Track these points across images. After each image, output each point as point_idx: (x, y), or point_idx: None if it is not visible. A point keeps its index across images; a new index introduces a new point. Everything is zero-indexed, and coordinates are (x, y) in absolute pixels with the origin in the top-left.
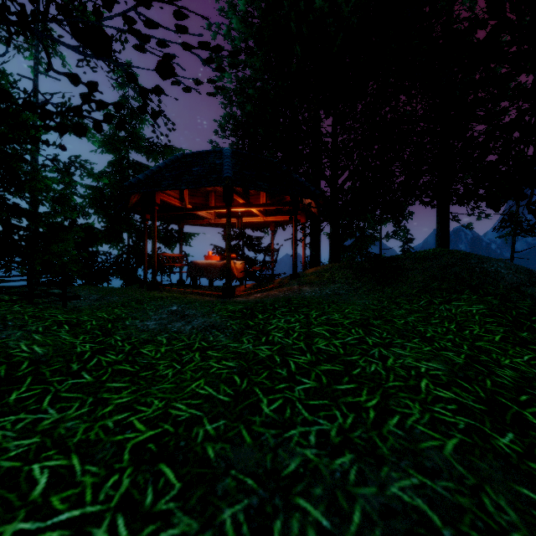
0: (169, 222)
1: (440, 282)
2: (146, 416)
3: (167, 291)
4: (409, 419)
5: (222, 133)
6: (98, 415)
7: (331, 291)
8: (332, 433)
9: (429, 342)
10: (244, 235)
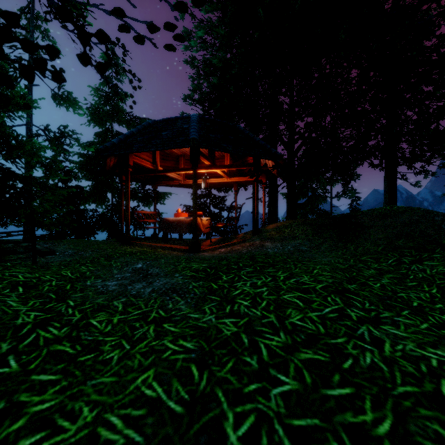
0: (145, 183)
1: (405, 240)
2: (63, 442)
3: (139, 246)
4: None
5: (191, 104)
6: None
7: (293, 248)
8: None
9: (421, 316)
10: (211, 195)
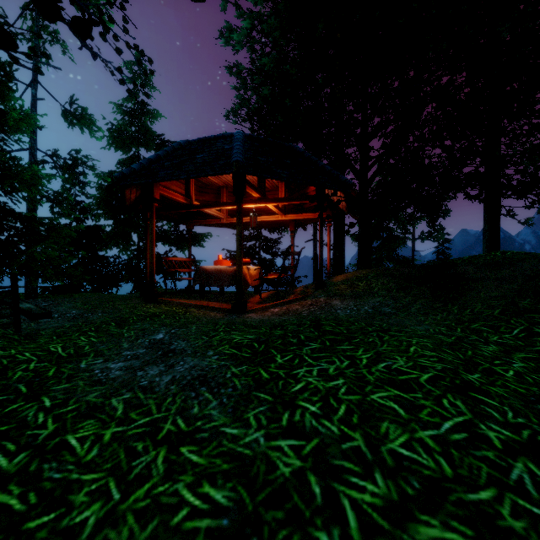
0: (177, 222)
1: (533, 300)
2: None
3: (166, 304)
4: None
5: (235, 122)
6: None
7: (371, 309)
8: None
9: None
10: (261, 237)
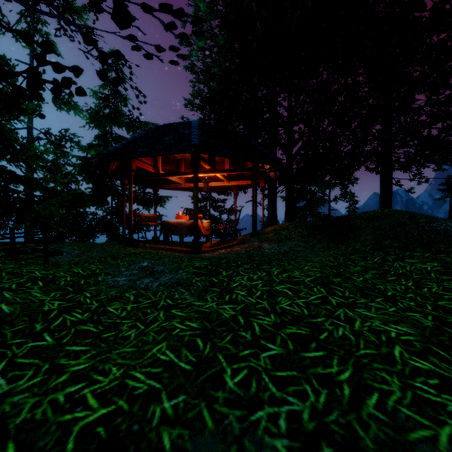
0: (145, 186)
1: (391, 240)
2: (100, 388)
3: (141, 247)
4: (390, 398)
5: (191, 109)
6: (50, 387)
7: (289, 248)
8: (304, 416)
9: (392, 302)
10: (211, 198)
